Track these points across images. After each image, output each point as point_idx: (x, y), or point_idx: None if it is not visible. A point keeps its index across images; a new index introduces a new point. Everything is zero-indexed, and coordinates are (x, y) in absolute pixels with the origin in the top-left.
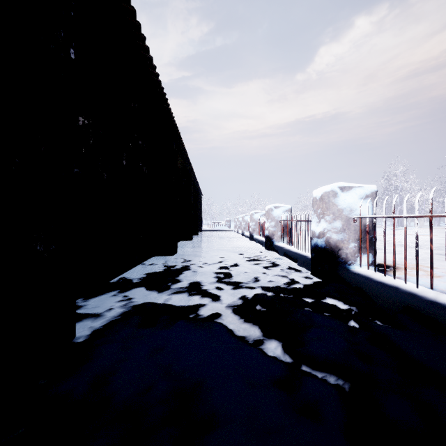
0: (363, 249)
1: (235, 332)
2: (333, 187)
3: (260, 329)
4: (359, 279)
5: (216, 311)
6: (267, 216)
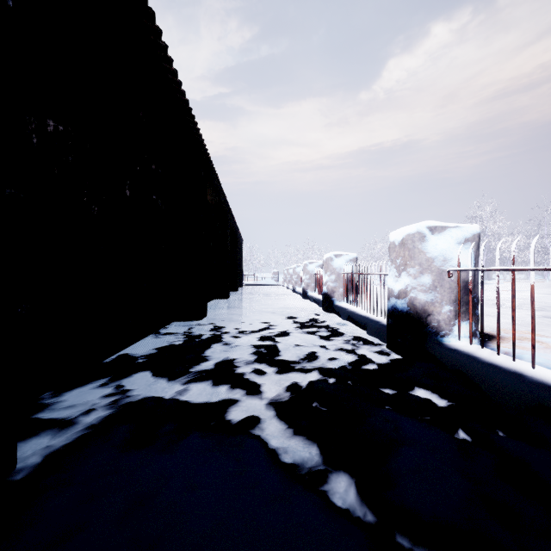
0: (461, 314)
1: (279, 456)
2: (420, 228)
3: (320, 450)
4: (459, 359)
5: (252, 413)
6: (325, 267)
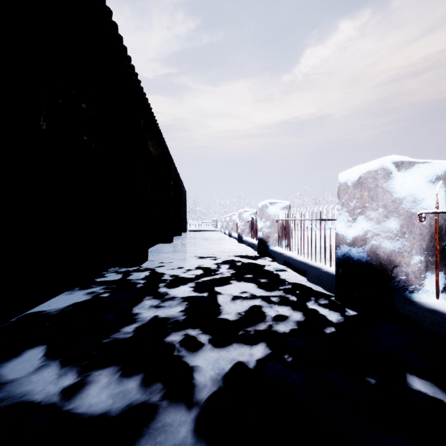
0: (431, 264)
1: None
2: (384, 163)
3: None
4: None
5: None
6: (260, 214)
